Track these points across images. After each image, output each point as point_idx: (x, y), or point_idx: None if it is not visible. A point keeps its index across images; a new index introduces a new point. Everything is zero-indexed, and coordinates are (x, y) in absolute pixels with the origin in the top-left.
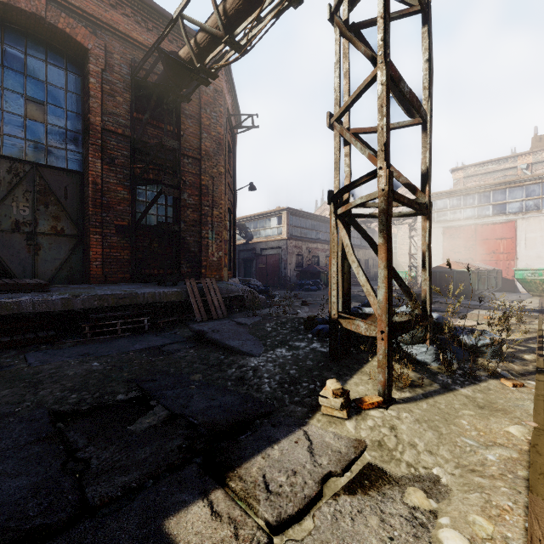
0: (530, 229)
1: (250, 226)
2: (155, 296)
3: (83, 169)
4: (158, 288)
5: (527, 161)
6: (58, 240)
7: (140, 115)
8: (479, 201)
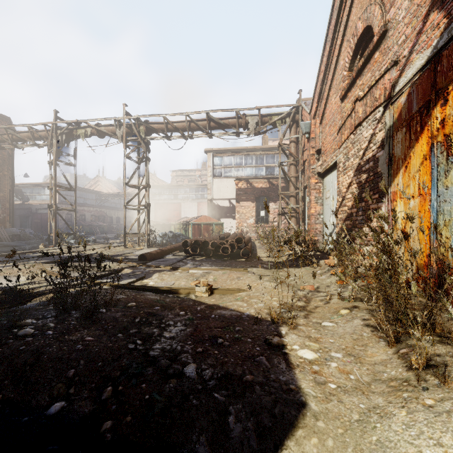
0: (185, 207)
1: (26, 191)
2: None
3: None
4: None
5: (199, 174)
6: None
7: None
8: (169, 192)
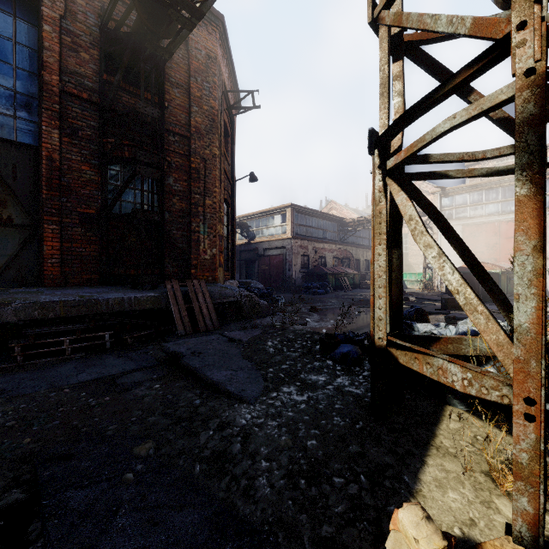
0: None
1: (252, 225)
2: (124, 302)
3: (38, 143)
4: (129, 292)
5: None
6: (3, 232)
7: (112, 77)
8: (504, 196)
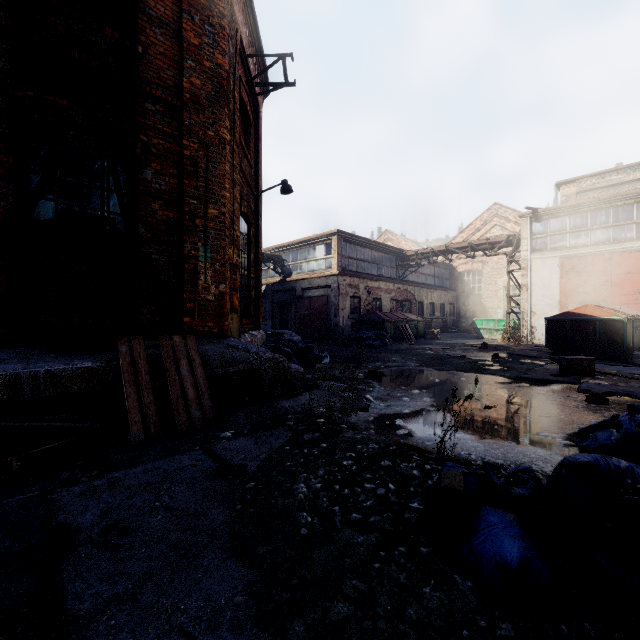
0: None
1: (288, 258)
2: (21, 383)
3: None
4: (43, 361)
5: None
6: None
7: None
8: (616, 219)
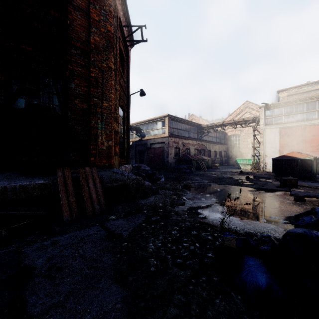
0: None
1: (143, 128)
2: (7, 191)
3: None
4: (18, 180)
5: None
6: None
7: None
8: (307, 109)
